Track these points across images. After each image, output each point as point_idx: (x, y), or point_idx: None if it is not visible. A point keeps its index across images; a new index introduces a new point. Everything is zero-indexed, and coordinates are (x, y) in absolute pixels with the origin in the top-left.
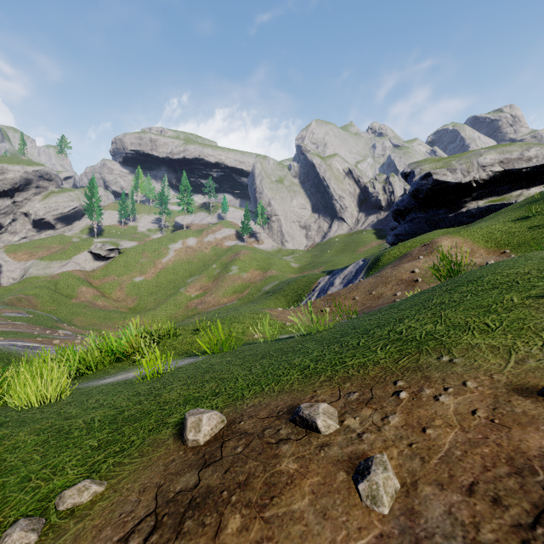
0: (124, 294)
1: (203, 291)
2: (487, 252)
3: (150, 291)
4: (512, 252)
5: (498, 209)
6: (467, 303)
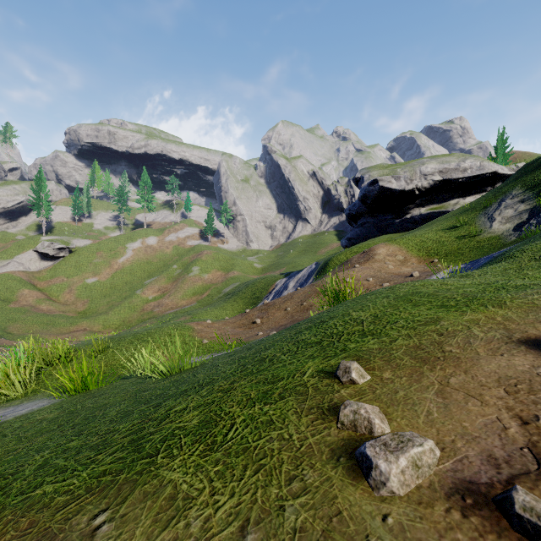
0: (74, 297)
1: (161, 292)
2: (418, 261)
3: (104, 294)
4: (440, 262)
5: (437, 216)
6: (275, 367)
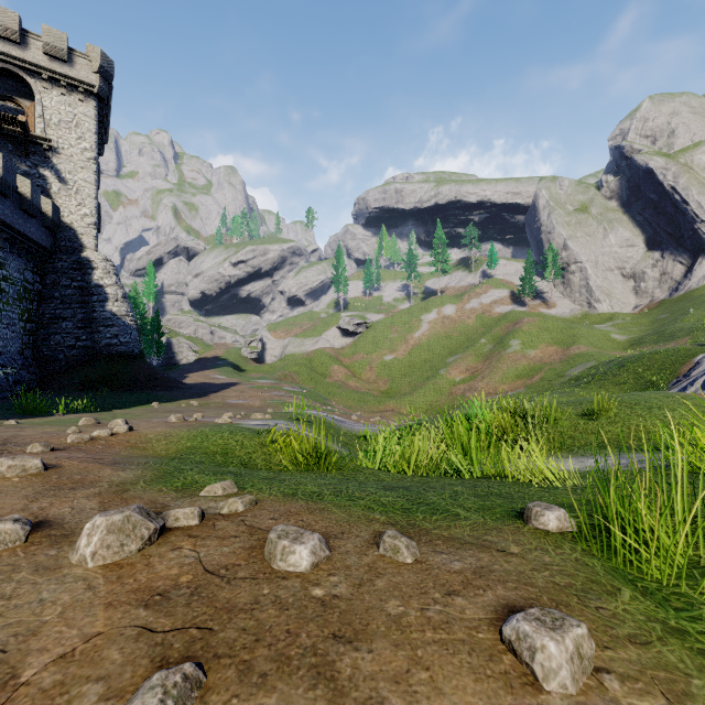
0: (374, 375)
1: (470, 373)
2: None
3: (403, 373)
4: None
5: None
6: None
